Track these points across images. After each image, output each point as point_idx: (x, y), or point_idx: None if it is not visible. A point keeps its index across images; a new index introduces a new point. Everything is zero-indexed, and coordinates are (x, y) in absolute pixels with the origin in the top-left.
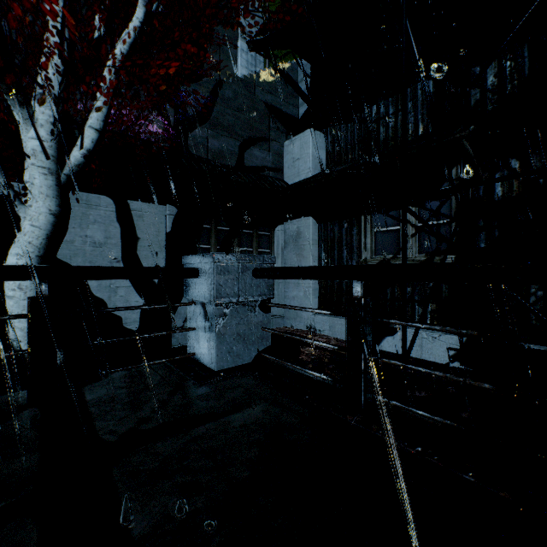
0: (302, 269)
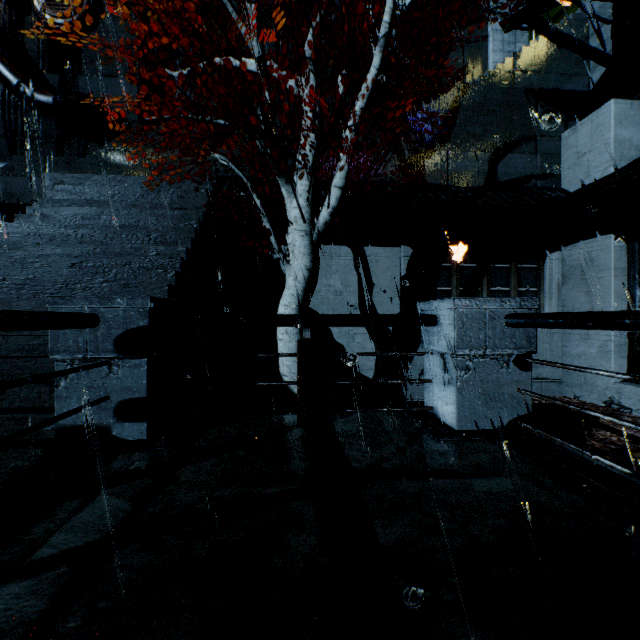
0: (579, 316)
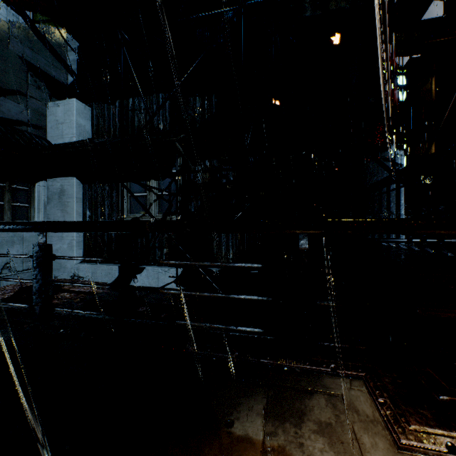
0: (1, 224)
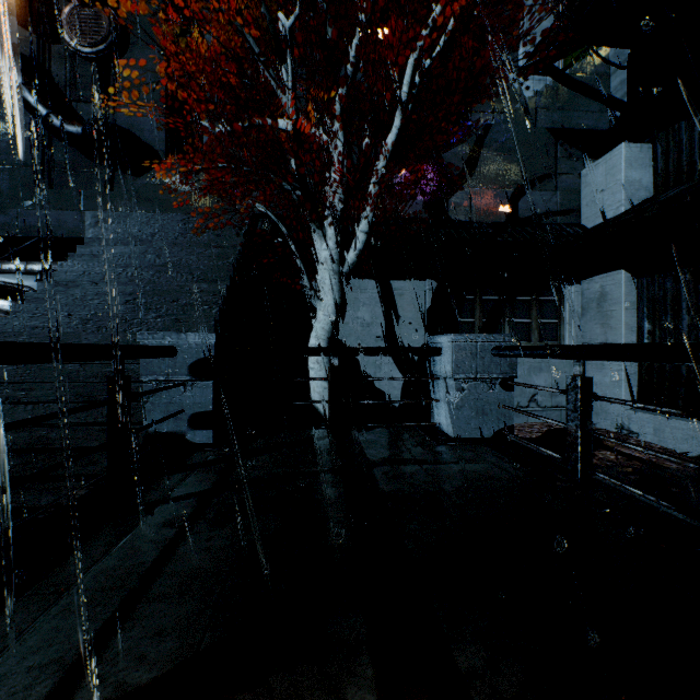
0: (531, 348)
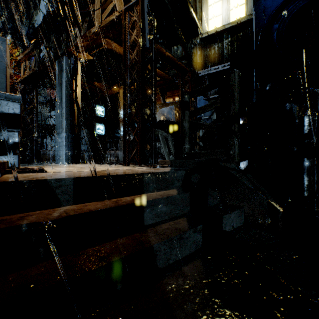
0: None
